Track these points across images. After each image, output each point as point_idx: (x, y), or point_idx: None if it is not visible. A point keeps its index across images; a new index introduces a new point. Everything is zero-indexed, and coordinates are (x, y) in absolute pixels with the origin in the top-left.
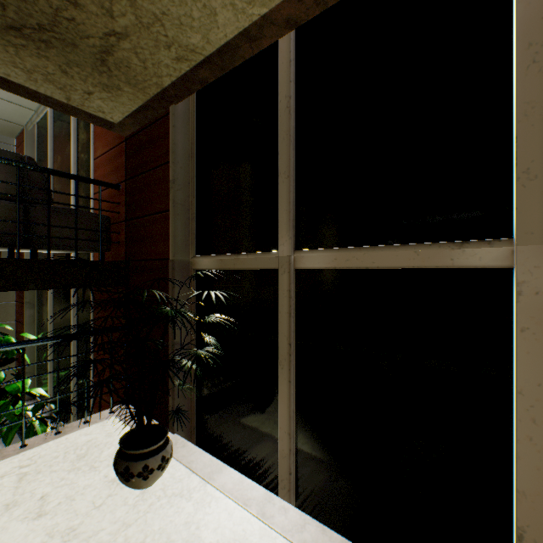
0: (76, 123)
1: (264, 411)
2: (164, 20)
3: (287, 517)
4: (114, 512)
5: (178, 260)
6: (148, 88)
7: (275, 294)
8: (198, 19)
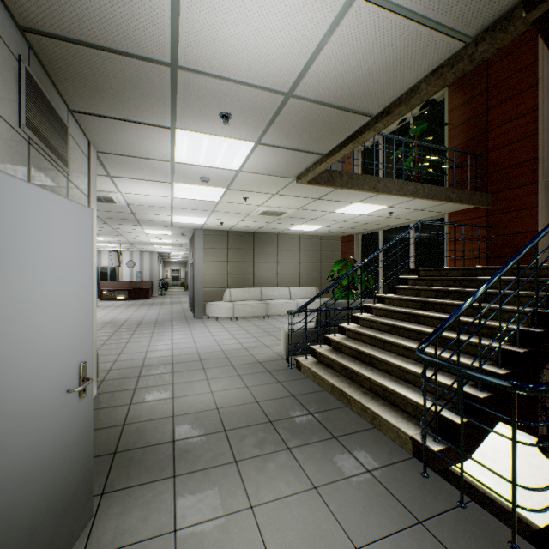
0: (413, 245)
1: None
2: None
3: None
4: None
5: None
6: None
7: None
8: None
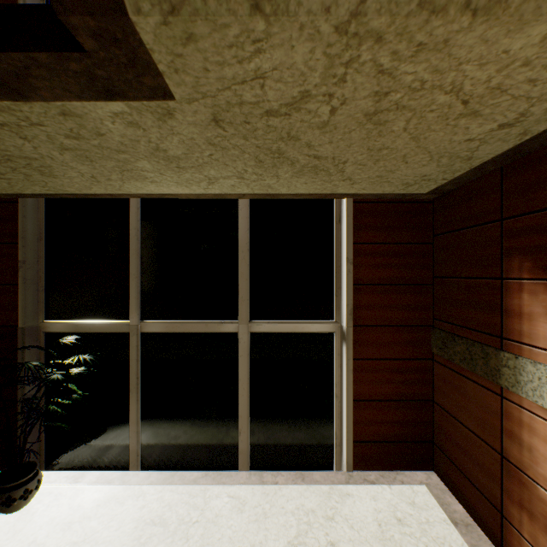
0: None
1: (117, 424)
2: (49, 182)
3: (139, 477)
4: (2, 530)
5: (29, 327)
6: (4, 191)
7: (126, 348)
8: (78, 186)
